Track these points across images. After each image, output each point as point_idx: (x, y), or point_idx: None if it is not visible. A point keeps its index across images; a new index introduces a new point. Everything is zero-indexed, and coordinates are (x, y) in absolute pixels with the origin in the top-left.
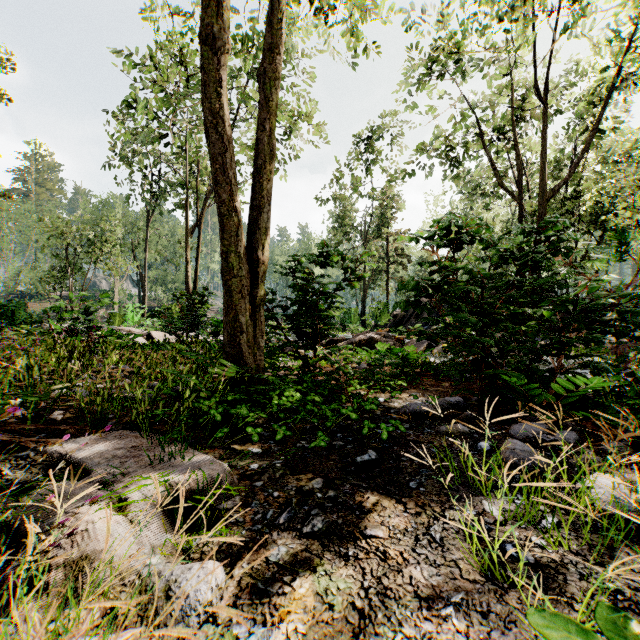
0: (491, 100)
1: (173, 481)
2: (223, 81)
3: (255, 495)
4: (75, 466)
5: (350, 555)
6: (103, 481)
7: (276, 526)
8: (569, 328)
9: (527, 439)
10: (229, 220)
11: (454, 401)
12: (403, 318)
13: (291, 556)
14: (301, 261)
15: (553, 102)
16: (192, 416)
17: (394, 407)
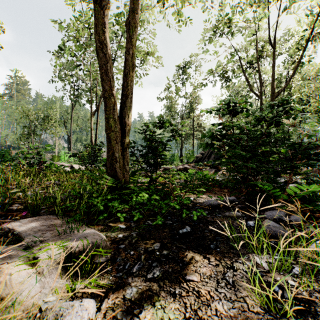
0: (246, 48)
1: (69, 246)
2: (106, 24)
3: (119, 253)
4: (16, 236)
5: (176, 293)
6: (28, 245)
7: (131, 274)
8: (295, 159)
9: (274, 220)
10: (109, 100)
11: (231, 199)
12: (201, 158)
13: (139, 294)
14: (149, 126)
15: (277, 48)
16: (87, 207)
17: (199, 202)
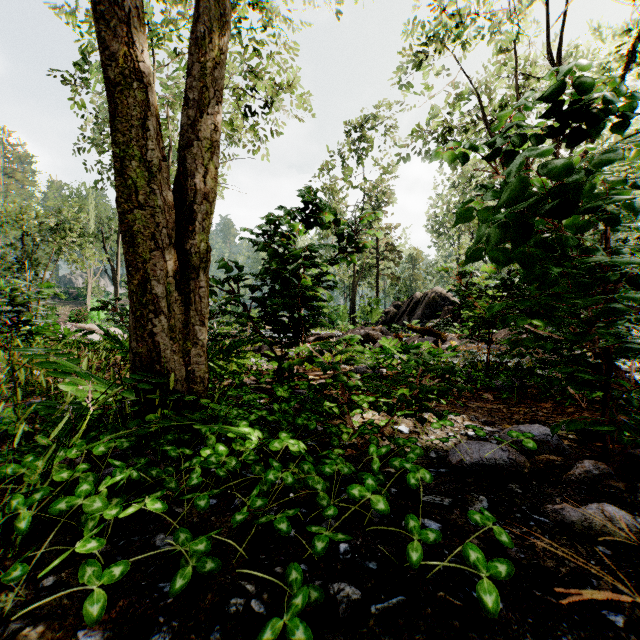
0: (487, 85)
1: None
2: None
3: None
4: None
5: None
6: None
7: None
8: None
9: None
10: (126, 94)
11: (538, 434)
12: (395, 315)
13: None
14: (278, 224)
15: None
16: None
17: (432, 445)
